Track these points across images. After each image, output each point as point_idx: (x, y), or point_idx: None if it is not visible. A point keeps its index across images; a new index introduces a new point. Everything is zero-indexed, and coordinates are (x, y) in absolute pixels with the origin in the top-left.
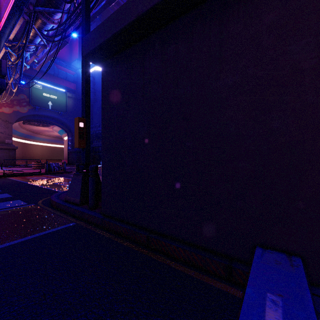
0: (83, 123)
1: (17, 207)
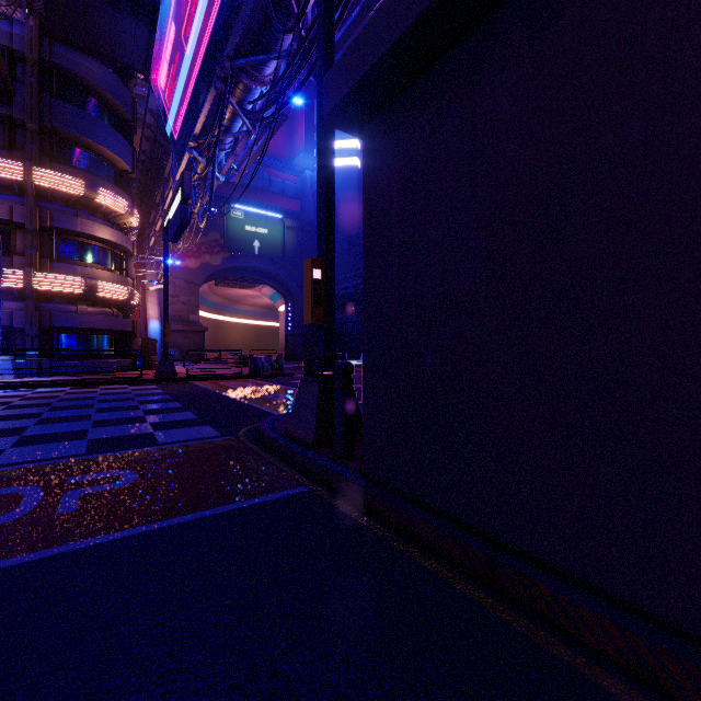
0: (321, 270)
1: (206, 440)
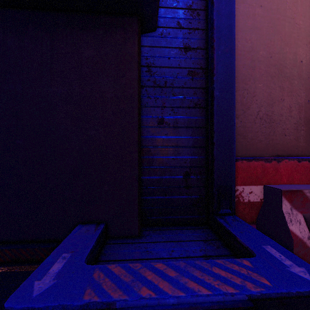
0: None
1: None
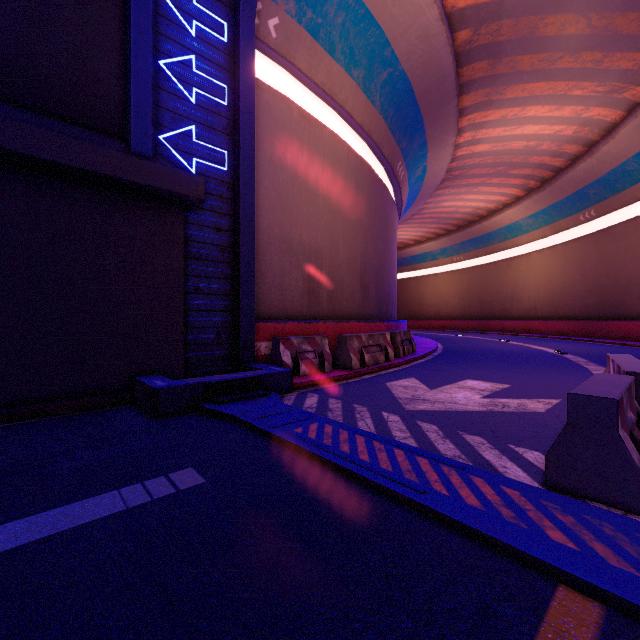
0: None
1: None
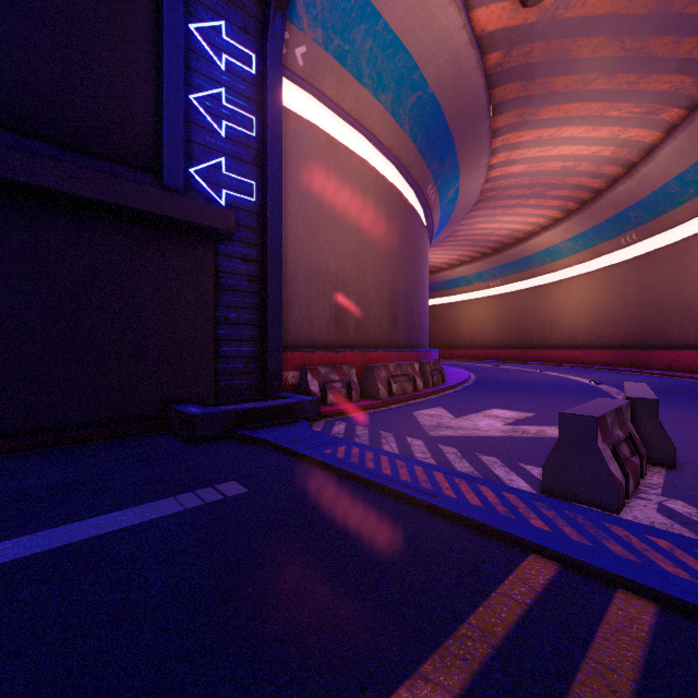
0: None
1: None
